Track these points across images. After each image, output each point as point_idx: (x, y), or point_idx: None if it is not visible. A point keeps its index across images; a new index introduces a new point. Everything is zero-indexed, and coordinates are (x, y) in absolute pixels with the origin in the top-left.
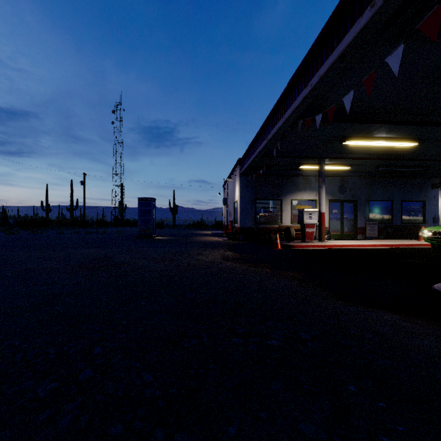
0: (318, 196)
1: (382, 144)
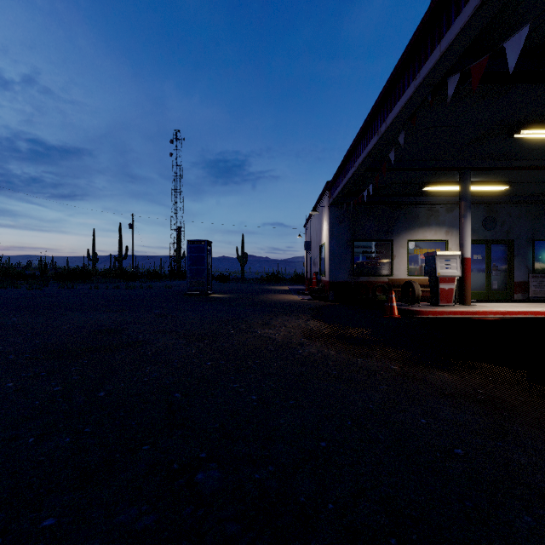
0: (449, 234)
1: None
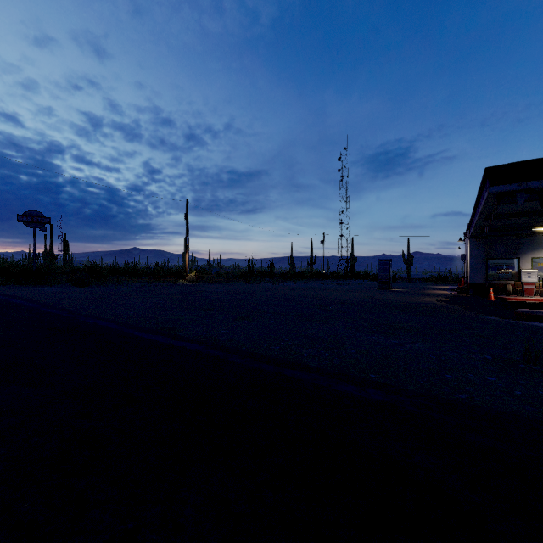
0: None
1: None
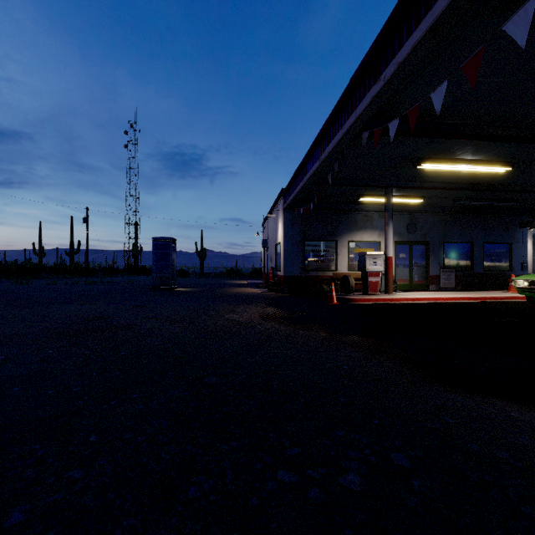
0: (381, 236)
1: (467, 168)
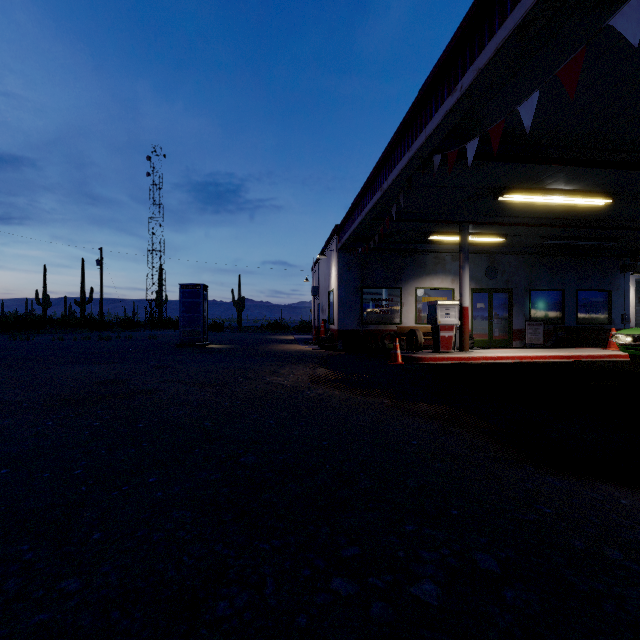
0: (455, 282)
1: (559, 200)
